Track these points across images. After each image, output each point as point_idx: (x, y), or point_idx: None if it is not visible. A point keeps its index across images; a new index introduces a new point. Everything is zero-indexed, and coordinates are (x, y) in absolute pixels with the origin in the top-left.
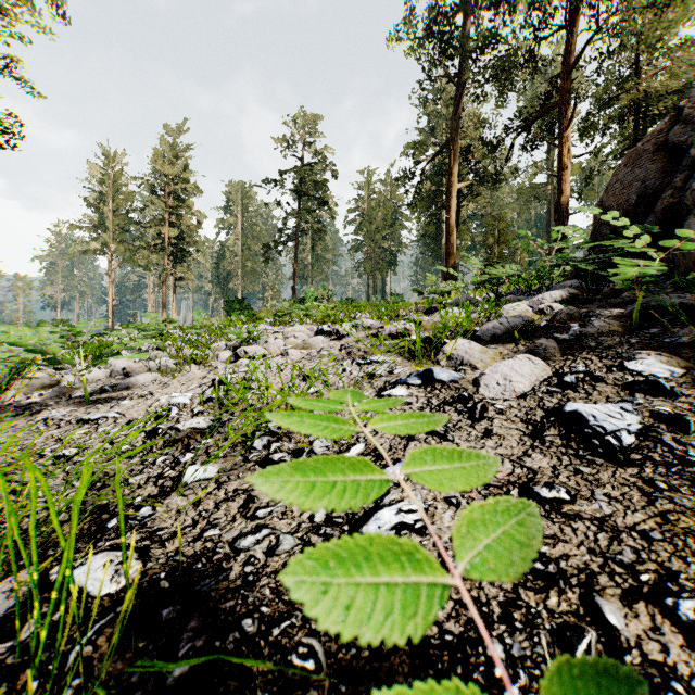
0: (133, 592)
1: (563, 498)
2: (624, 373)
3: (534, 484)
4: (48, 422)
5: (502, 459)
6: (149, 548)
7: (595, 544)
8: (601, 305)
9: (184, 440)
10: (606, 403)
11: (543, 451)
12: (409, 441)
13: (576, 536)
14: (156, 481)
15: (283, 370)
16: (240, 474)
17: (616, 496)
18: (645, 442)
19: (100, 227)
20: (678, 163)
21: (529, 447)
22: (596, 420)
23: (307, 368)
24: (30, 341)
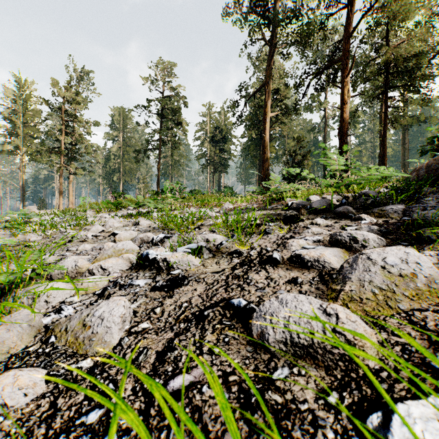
0: None
1: None
2: None
3: None
4: None
5: None
6: None
7: None
8: None
9: None
10: None
11: None
12: None
13: None
14: None
15: None
16: None
17: None
18: None
19: (13, 134)
20: None
21: None
22: None
23: None
24: None
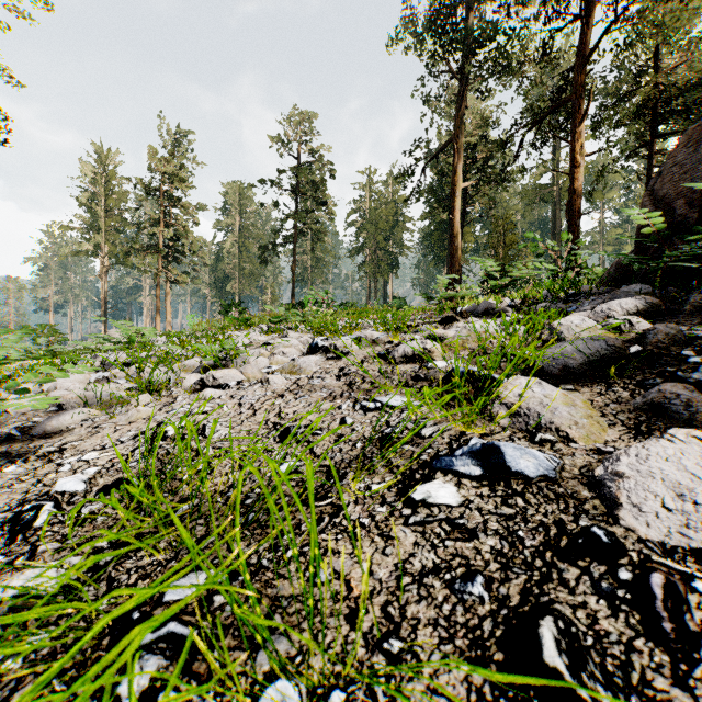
0: None
1: None
2: None
3: None
4: None
5: None
6: None
7: None
8: None
9: None
10: None
11: None
12: None
13: None
14: None
15: (257, 413)
16: None
17: None
18: None
19: (92, 228)
20: None
21: None
22: None
23: (290, 411)
24: None
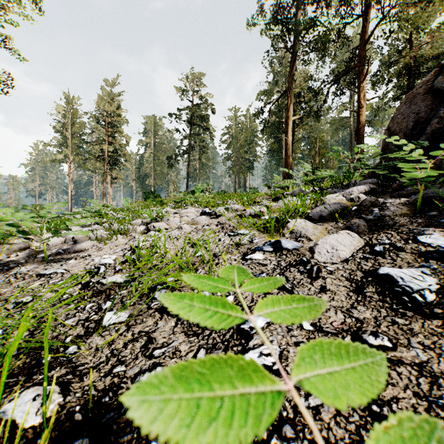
0: (48, 430)
1: (386, 346)
2: (418, 244)
3: (363, 333)
4: (17, 276)
5: (335, 311)
6: (70, 382)
7: (418, 388)
8: (392, 196)
9: (106, 291)
10: (408, 267)
11: (365, 304)
12: (266, 294)
13: (401, 380)
14: (84, 323)
15: (179, 239)
16: (144, 318)
17: (428, 345)
18: (443, 299)
19: (63, 145)
20: (440, 101)
21: (354, 301)
22: (404, 281)
23: (195, 238)
24: (8, 220)
